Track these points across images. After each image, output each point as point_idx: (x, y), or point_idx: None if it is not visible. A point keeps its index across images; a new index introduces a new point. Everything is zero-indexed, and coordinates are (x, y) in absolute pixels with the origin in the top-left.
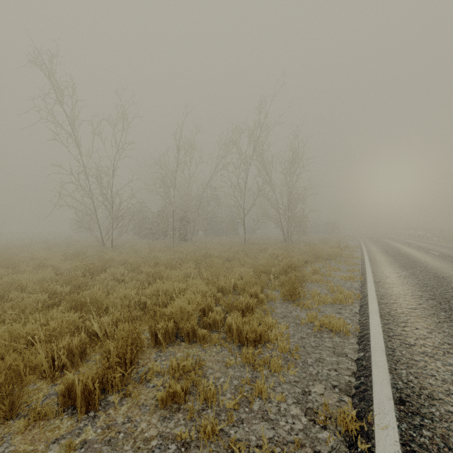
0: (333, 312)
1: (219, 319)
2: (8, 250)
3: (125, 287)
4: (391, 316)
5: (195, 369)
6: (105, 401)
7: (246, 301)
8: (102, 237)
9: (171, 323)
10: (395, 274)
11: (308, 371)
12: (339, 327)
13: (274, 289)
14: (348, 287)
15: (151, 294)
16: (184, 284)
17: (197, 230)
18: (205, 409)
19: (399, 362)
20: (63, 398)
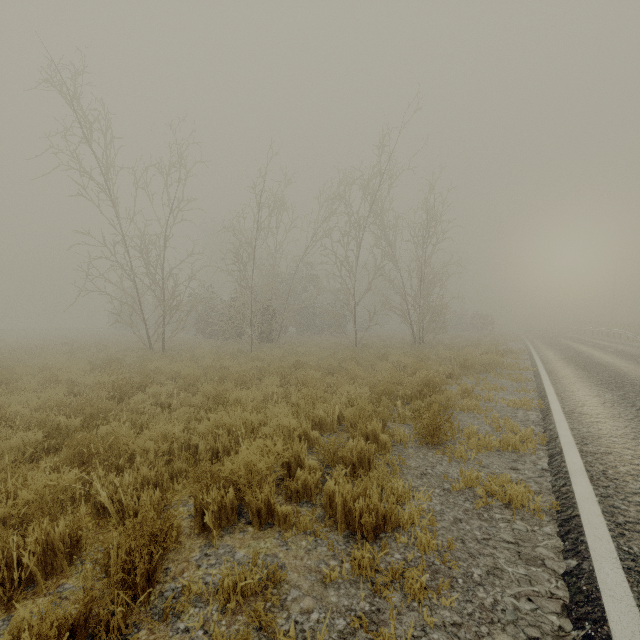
0: (505, 467)
1: (314, 481)
2: (12, 356)
3: (170, 416)
4: (609, 480)
5: (266, 587)
6: None
7: (359, 449)
8: (148, 336)
9: (230, 493)
10: (595, 399)
11: (477, 598)
12: (521, 500)
13: (402, 423)
14: (522, 420)
15: (207, 432)
16: (259, 415)
17: (287, 326)
18: None
19: None
20: None
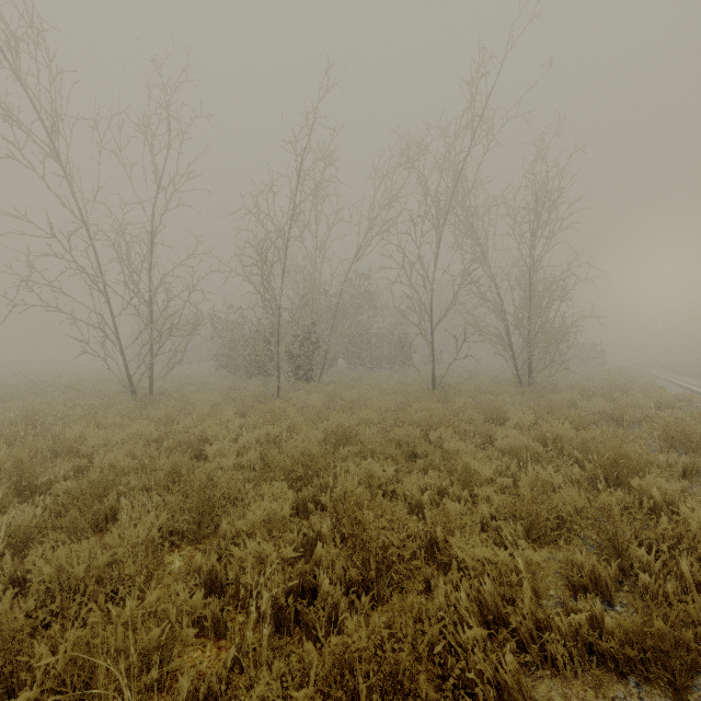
0: None
1: None
2: None
3: None
4: None
5: None
6: None
7: None
8: (128, 374)
9: None
10: None
11: None
12: None
13: None
14: None
15: None
16: None
17: (335, 358)
18: None
19: None
20: None
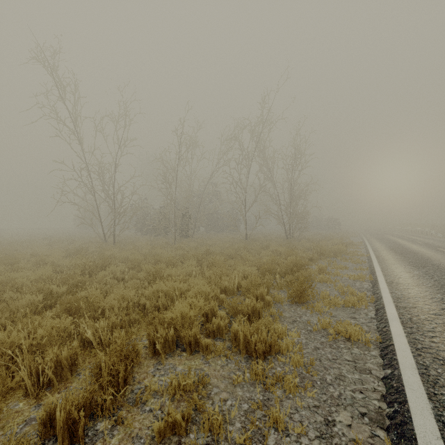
0: (347, 317)
1: (224, 325)
2: (11, 247)
3: (124, 286)
4: (413, 323)
5: (197, 387)
6: (92, 430)
7: (252, 305)
8: (104, 233)
9: (171, 331)
10: (407, 274)
11: (329, 392)
12: (357, 336)
13: (280, 290)
14: (358, 288)
15: (151, 295)
16: (185, 284)
17: (199, 226)
18: (210, 444)
19: (437, 385)
20: (43, 427)
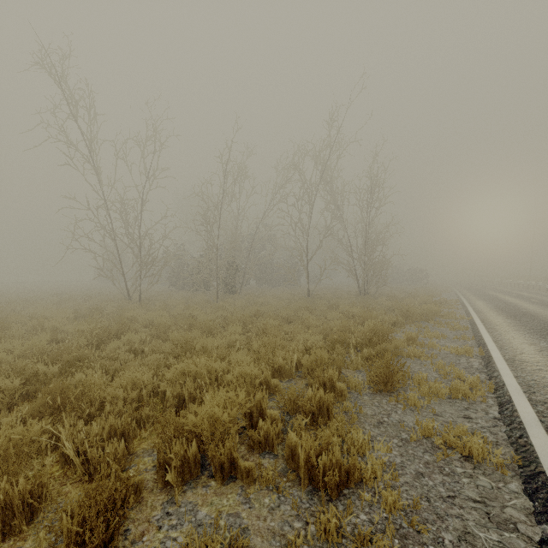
0: (457, 415)
1: (275, 431)
2: (7, 306)
3: (142, 362)
4: None
5: None
6: None
7: (318, 398)
8: (127, 288)
9: (193, 447)
10: (532, 347)
11: None
12: (481, 453)
13: (355, 369)
14: (466, 367)
15: (174, 379)
16: (223, 363)
17: (248, 279)
18: None
19: None
20: None
